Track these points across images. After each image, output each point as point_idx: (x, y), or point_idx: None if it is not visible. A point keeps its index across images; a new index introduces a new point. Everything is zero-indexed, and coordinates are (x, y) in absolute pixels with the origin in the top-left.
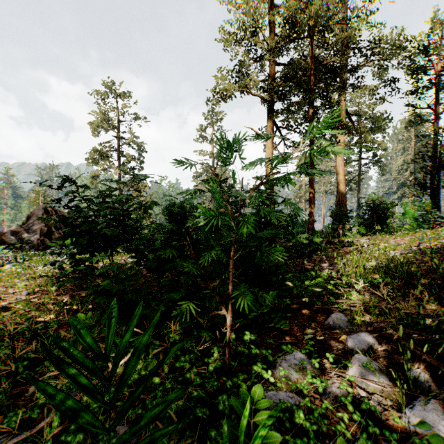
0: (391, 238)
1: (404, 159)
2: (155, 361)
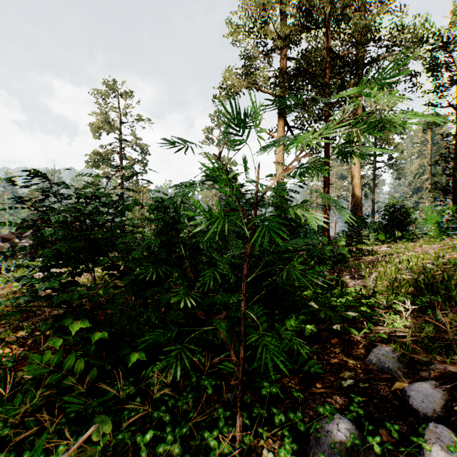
0: (416, 246)
1: (420, 163)
2: (130, 437)
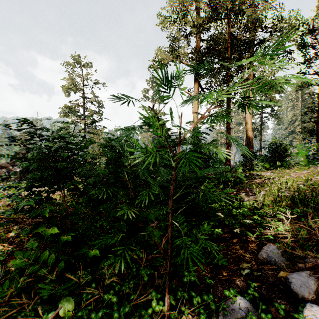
0: (291, 172)
1: (293, 114)
2: (87, 314)
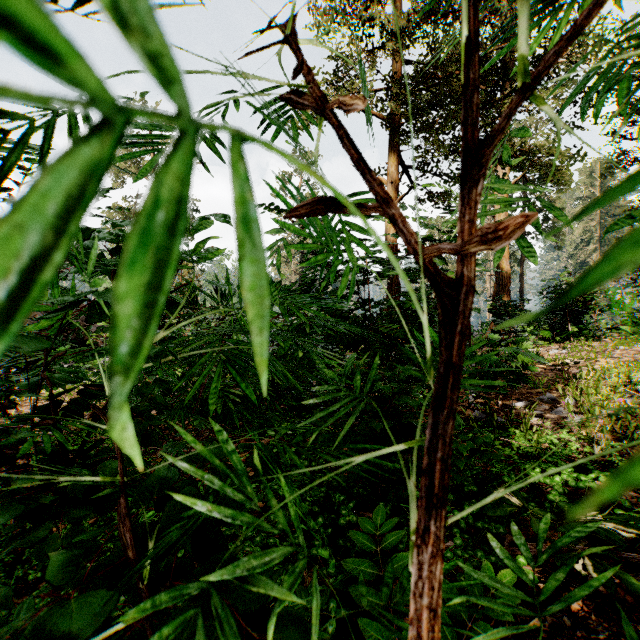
0: (608, 347)
1: (584, 227)
2: None
